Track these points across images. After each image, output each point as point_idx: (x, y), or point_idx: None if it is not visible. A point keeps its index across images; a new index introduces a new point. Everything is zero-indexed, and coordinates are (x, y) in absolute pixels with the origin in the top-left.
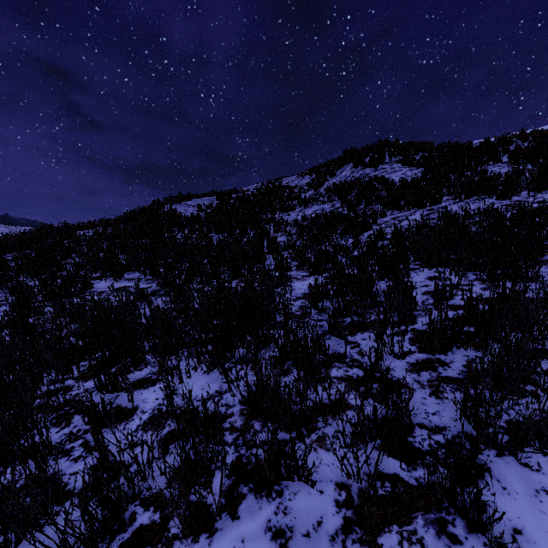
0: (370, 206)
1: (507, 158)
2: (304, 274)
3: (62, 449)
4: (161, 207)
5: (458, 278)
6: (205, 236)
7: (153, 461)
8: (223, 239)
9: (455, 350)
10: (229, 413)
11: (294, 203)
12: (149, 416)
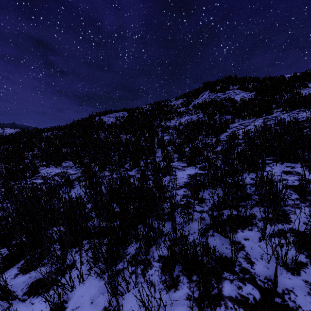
0: (222, 116)
1: None
2: (183, 165)
3: None
4: (94, 118)
5: None
6: (118, 136)
7: None
8: (129, 138)
9: None
10: None
11: (173, 115)
12: None
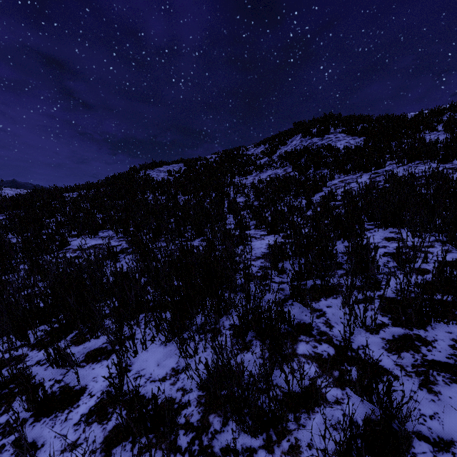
0: (318, 171)
1: (441, 127)
2: (262, 233)
3: None
4: (137, 173)
5: (422, 241)
6: (173, 198)
7: None
8: (189, 200)
9: (435, 324)
10: (185, 402)
11: (251, 168)
12: (96, 402)
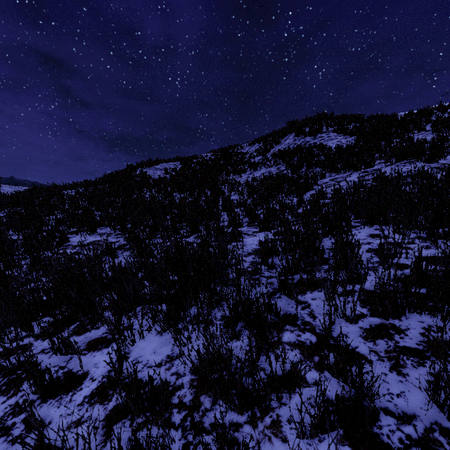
0: (310, 169)
1: (429, 127)
2: (254, 230)
3: (2, 426)
4: (134, 170)
5: (402, 238)
6: (169, 195)
7: (94, 446)
8: (184, 198)
9: (409, 315)
10: (179, 385)
11: (245, 166)
12: (97, 385)
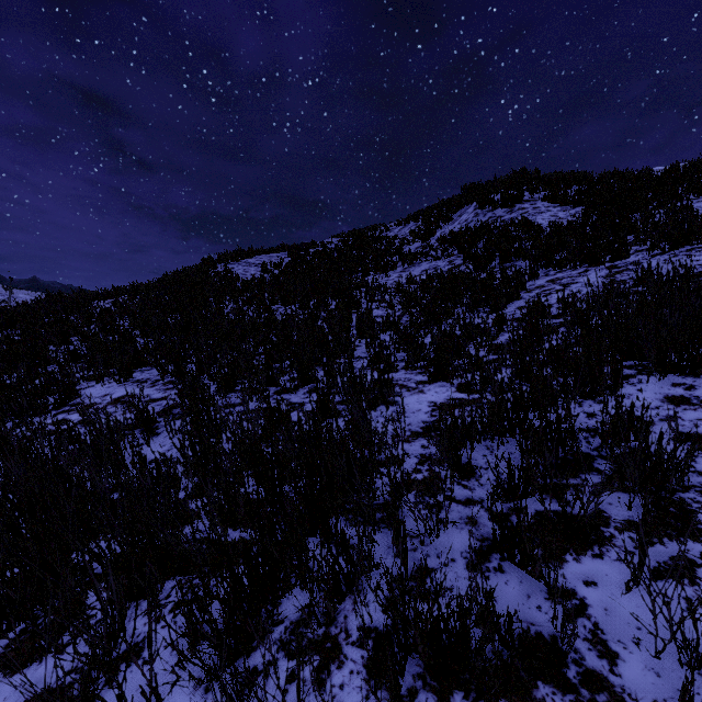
0: (507, 263)
1: None
2: (419, 378)
3: None
4: (212, 267)
5: None
6: (267, 309)
7: None
8: (292, 313)
9: None
10: None
11: (395, 259)
12: None
